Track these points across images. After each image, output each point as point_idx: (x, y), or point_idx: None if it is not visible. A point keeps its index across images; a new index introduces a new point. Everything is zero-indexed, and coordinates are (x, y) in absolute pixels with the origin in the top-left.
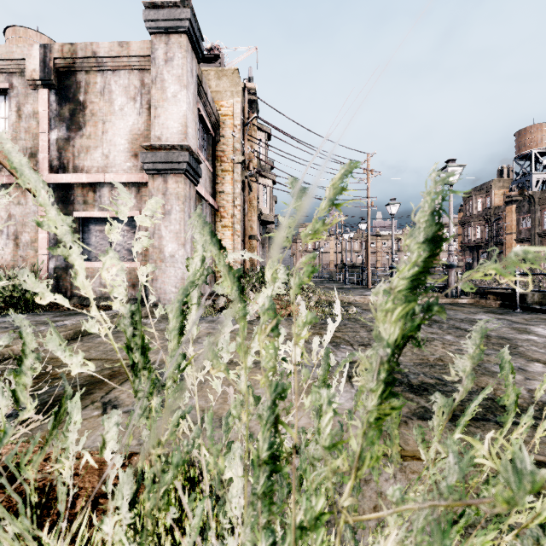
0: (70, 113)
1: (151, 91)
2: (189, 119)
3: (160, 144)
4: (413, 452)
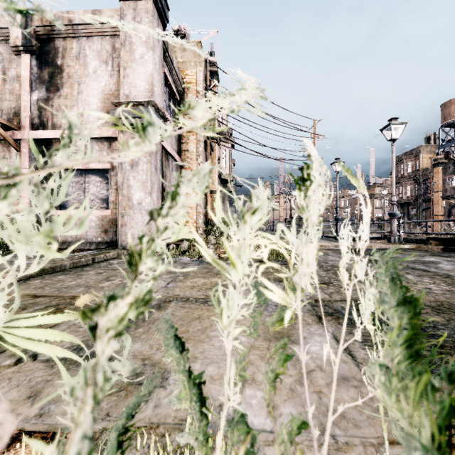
0: (49, 76)
1: (120, 53)
2: (155, 79)
3: (129, 101)
4: None
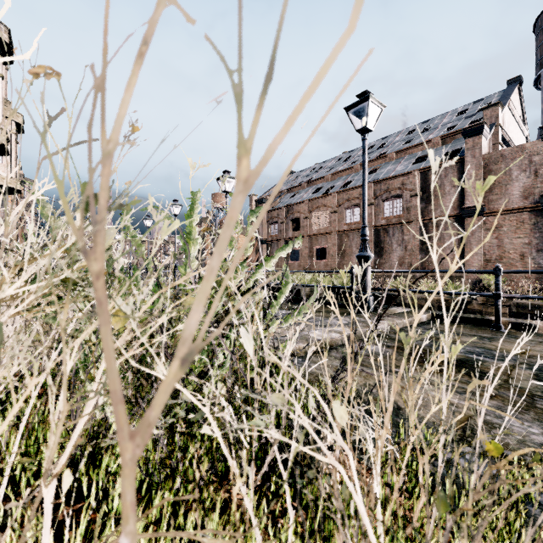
0: None
1: None
2: None
3: None
4: None
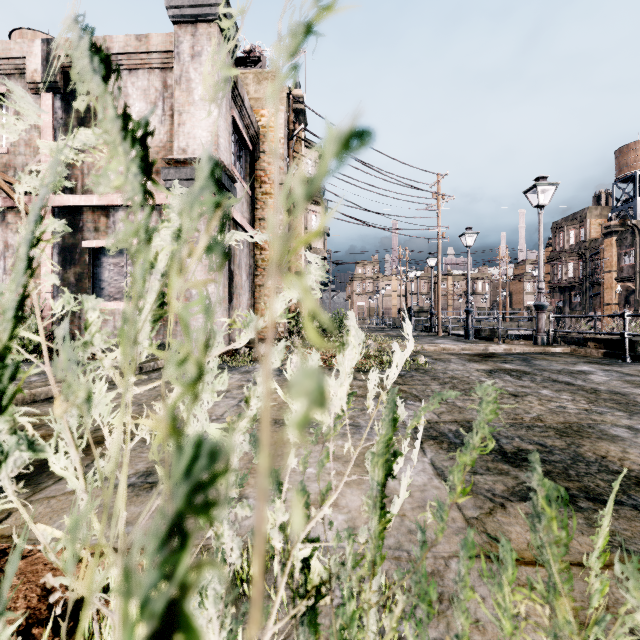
0: (78, 122)
1: (174, 93)
2: (221, 128)
3: (186, 157)
4: (519, 552)
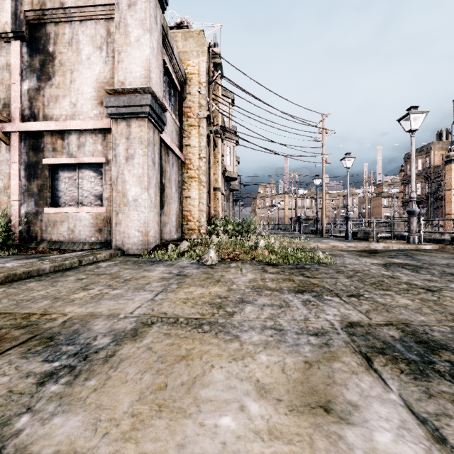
0: (40, 64)
1: (115, 36)
2: (153, 65)
3: (123, 88)
4: None
